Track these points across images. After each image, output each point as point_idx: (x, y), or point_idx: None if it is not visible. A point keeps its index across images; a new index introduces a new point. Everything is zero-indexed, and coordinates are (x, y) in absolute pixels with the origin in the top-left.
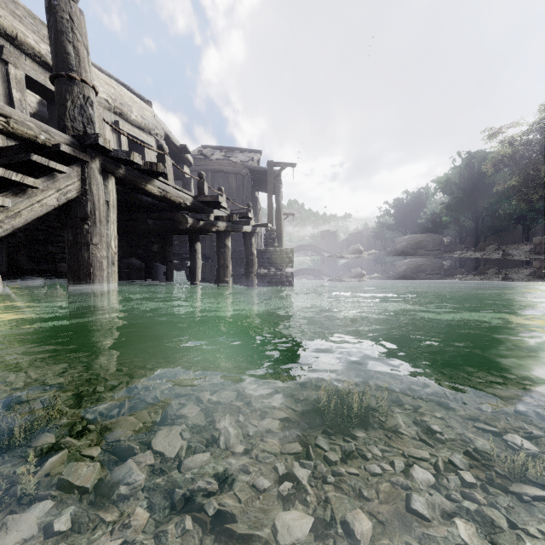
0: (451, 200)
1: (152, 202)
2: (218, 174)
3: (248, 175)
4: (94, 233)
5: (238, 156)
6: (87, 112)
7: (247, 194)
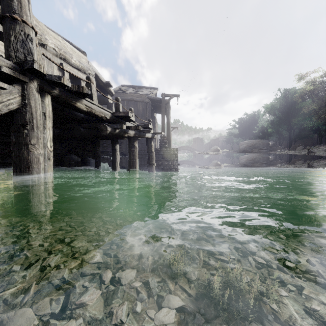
0: (275, 118)
1: (83, 116)
2: (131, 102)
3: (149, 103)
4: (32, 136)
5: (143, 91)
6: (27, 46)
7: (149, 114)
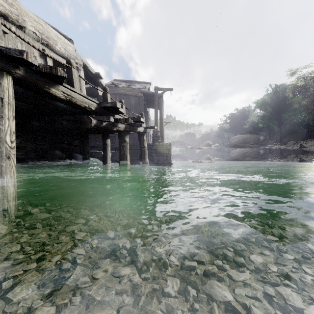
0: (266, 113)
1: (66, 107)
2: (123, 96)
3: (142, 97)
4: None
5: (136, 85)
6: None
7: (141, 109)
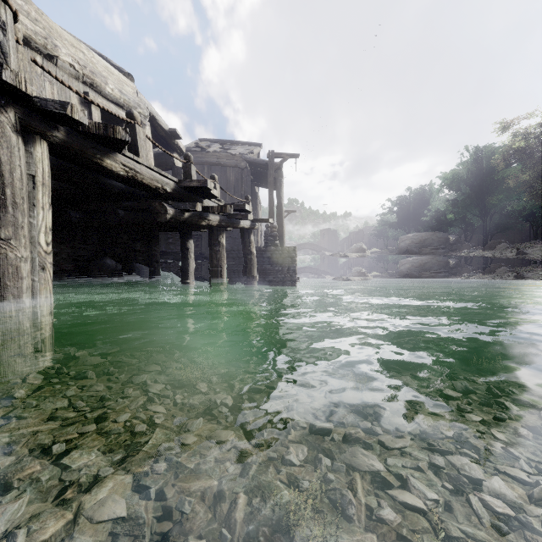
0: (459, 196)
1: (125, 188)
2: (215, 168)
3: (247, 169)
4: (3, 222)
5: (236, 148)
6: None
7: (246, 189)
